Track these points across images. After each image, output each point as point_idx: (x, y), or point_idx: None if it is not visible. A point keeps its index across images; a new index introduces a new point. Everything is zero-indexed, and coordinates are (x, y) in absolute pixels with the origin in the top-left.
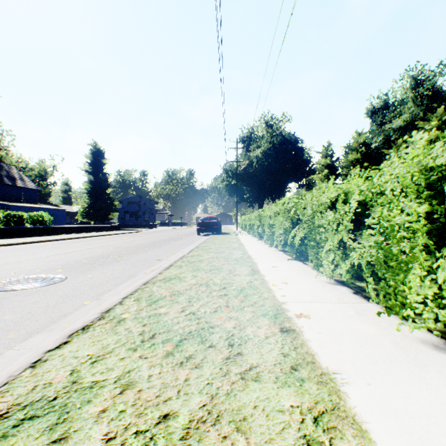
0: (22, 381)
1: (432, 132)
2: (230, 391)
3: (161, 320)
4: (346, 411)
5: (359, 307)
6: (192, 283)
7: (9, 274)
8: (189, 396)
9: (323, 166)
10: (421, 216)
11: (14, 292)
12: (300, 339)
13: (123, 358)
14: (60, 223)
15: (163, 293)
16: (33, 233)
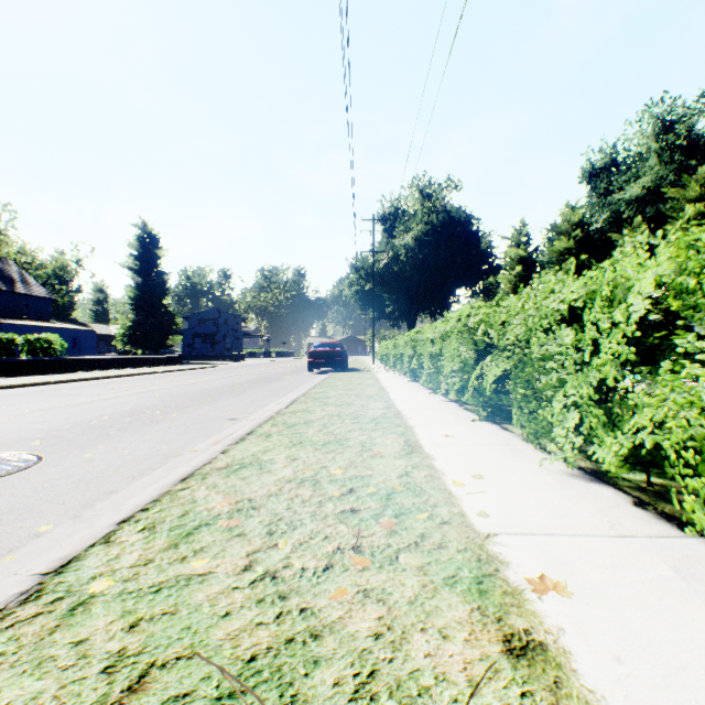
0: None
1: None
2: None
3: (183, 606)
4: None
5: (672, 552)
6: (284, 478)
7: None
8: None
9: (513, 261)
10: None
11: None
12: (574, 697)
13: None
14: (87, 352)
15: (215, 507)
16: (33, 370)
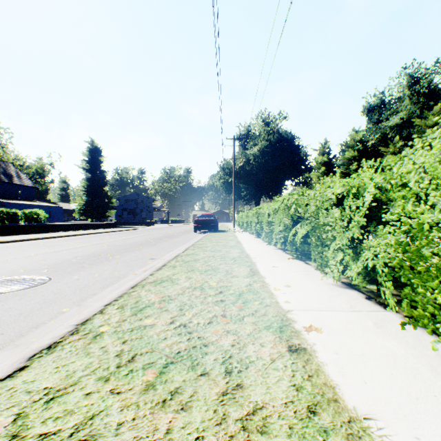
0: None
1: None
2: None
3: (145, 335)
4: None
5: (376, 317)
6: (185, 287)
7: None
8: None
9: (319, 164)
10: None
11: None
12: (313, 363)
13: (89, 394)
14: (57, 220)
15: (152, 299)
16: (28, 231)
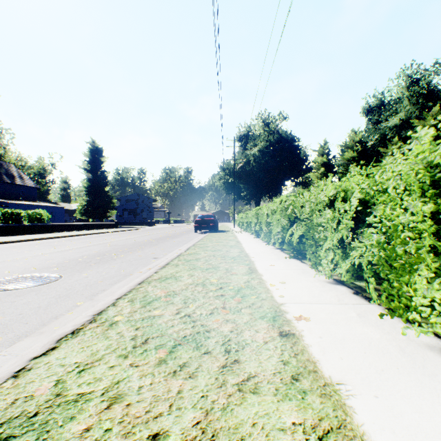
0: (2, 394)
1: (439, 126)
2: (226, 405)
3: (155, 323)
4: (354, 430)
5: (360, 309)
6: (188, 283)
7: (3, 273)
8: (182, 411)
9: (319, 164)
10: (427, 215)
11: (6, 292)
12: (300, 345)
13: (113, 366)
14: (58, 220)
15: (158, 294)
16: (31, 231)
